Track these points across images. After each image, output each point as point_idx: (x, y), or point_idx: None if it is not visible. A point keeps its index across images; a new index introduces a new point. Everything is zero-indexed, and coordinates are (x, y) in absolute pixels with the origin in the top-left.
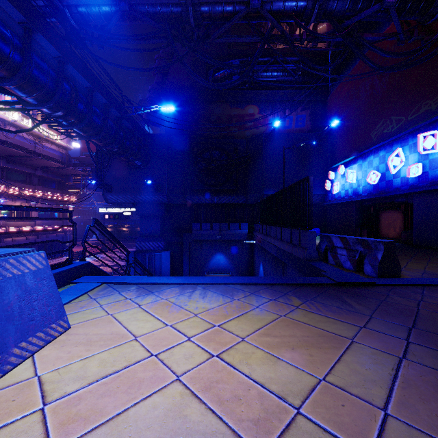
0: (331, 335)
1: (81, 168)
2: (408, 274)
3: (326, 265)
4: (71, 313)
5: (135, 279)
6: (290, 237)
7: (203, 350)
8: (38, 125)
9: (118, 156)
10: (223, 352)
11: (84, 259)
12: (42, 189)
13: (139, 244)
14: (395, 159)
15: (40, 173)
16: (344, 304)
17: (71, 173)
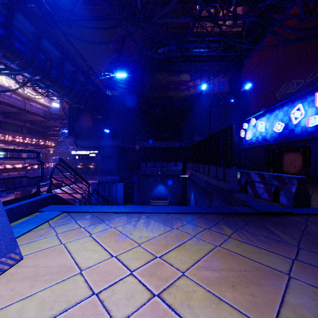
0: (267, 268)
1: (59, 122)
2: (316, 204)
3: (246, 196)
4: (29, 242)
5: (91, 208)
6: (216, 172)
7: (144, 288)
8: (21, 87)
9: (84, 111)
10: (164, 291)
11: (51, 191)
12: (30, 137)
13: (100, 178)
14: (296, 112)
15: (28, 125)
16: (270, 233)
17: (51, 125)
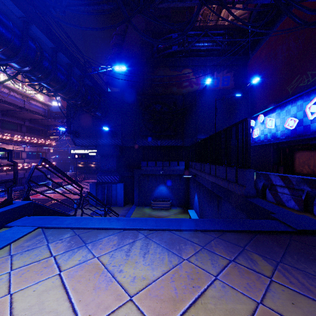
0: None
1: (59, 120)
2: None
3: (267, 204)
4: None
5: (74, 222)
6: (225, 174)
7: None
8: (10, 79)
9: (81, 108)
10: None
11: (28, 198)
12: (29, 136)
13: (99, 177)
14: (313, 106)
15: (27, 123)
16: None
17: (51, 124)
